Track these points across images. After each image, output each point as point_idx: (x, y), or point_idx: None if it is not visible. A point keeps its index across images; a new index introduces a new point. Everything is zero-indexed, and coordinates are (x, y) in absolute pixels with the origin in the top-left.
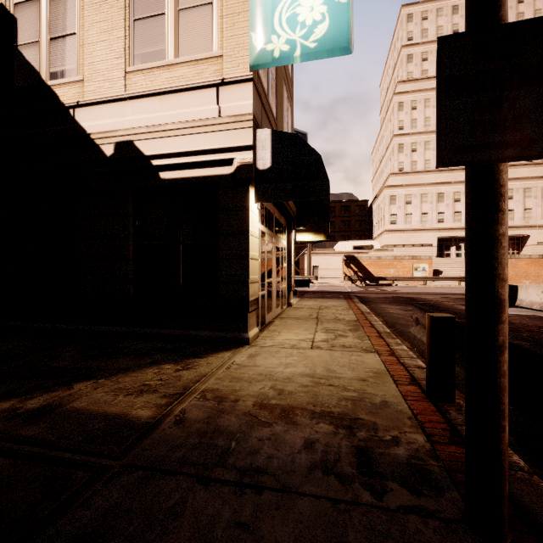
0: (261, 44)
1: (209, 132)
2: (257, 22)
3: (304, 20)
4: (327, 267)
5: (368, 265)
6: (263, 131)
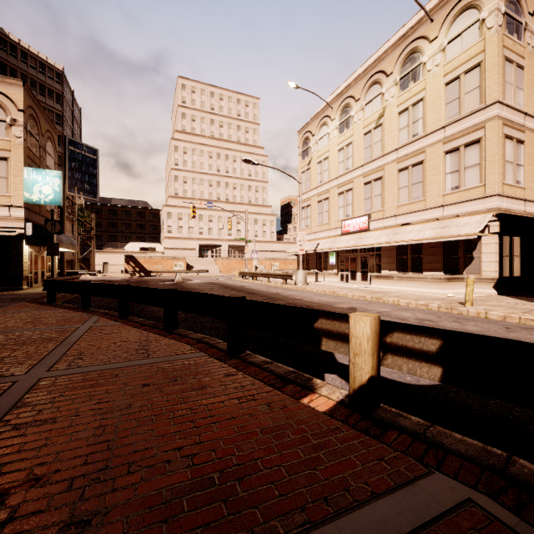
0: (28, 196)
1: (5, 221)
2: (27, 189)
3: (45, 193)
4: (116, 263)
5: (143, 263)
6: (29, 223)
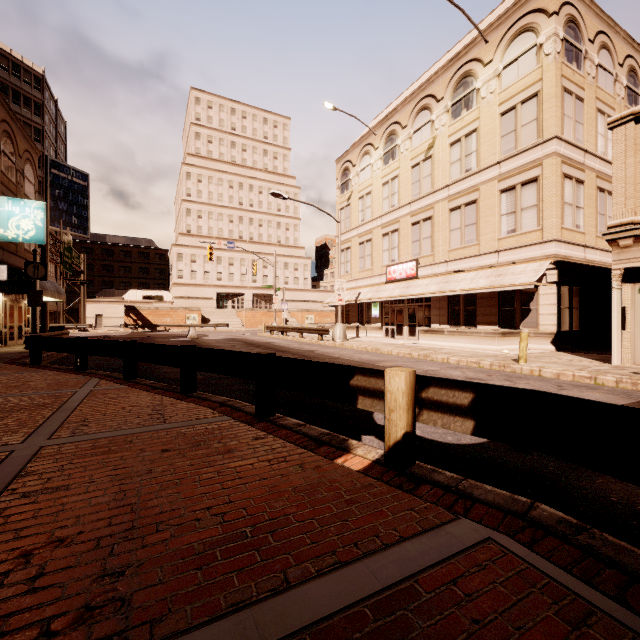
0: (2, 232)
1: None
2: (0, 223)
3: (24, 228)
4: (113, 316)
5: (148, 315)
6: (3, 266)
